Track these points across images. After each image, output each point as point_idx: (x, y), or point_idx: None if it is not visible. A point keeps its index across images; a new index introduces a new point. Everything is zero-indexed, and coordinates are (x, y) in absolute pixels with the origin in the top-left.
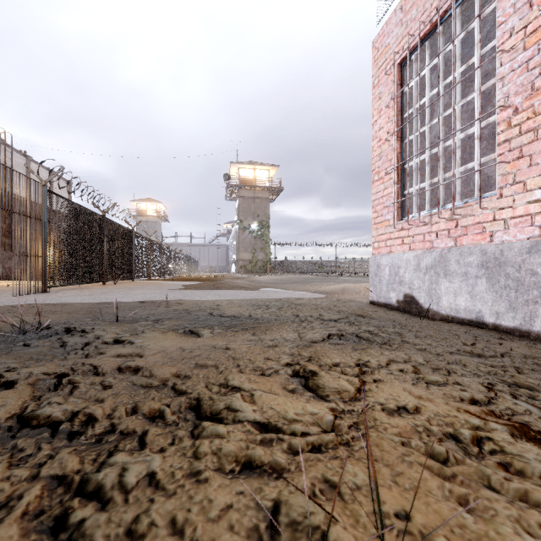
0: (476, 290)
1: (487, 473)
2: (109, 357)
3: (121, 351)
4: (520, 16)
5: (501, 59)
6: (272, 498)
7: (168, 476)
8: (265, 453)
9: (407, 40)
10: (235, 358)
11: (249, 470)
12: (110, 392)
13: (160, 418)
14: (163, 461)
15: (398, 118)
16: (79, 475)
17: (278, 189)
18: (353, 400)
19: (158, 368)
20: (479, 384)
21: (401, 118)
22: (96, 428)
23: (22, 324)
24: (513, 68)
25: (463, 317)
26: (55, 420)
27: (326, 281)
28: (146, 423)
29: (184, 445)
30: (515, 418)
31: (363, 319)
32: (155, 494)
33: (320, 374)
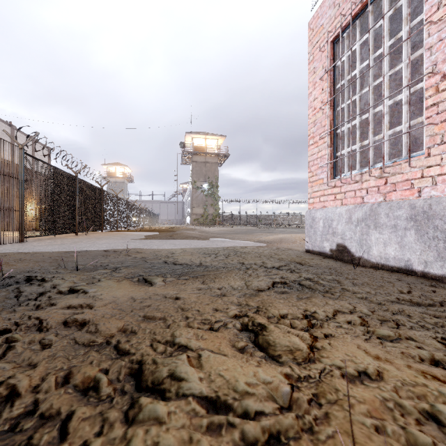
0: (405, 240)
1: None
2: (59, 309)
3: (72, 302)
4: None
5: (429, 30)
6: None
7: None
8: None
9: (339, 20)
10: (184, 309)
11: None
12: (46, 354)
13: (93, 390)
14: None
15: (331, 89)
16: None
17: (225, 155)
18: (307, 361)
19: (105, 322)
20: (433, 339)
21: (333, 89)
22: (15, 407)
23: None
24: (441, 38)
25: (392, 265)
26: None
27: (266, 231)
28: (76, 398)
29: (114, 436)
30: None
31: (302, 267)
32: None
33: (270, 328)
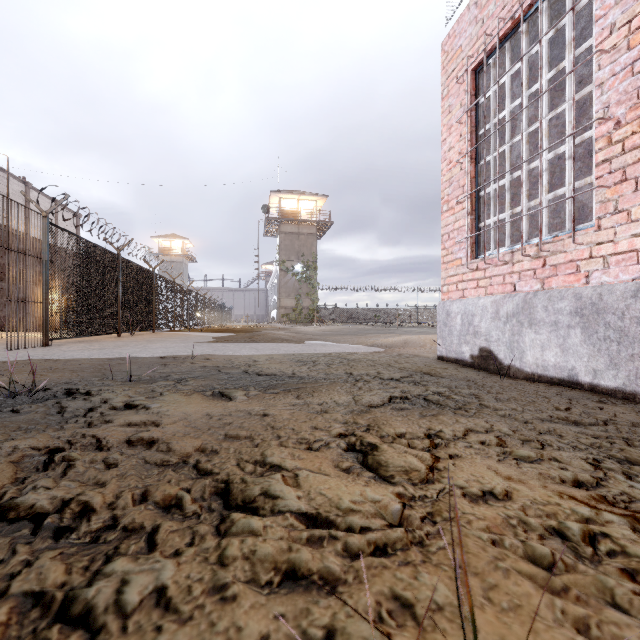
0: (568, 342)
1: (609, 585)
2: (117, 426)
3: (132, 418)
4: (623, 8)
5: (600, 61)
6: (324, 624)
7: (183, 592)
8: (313, 557)
9: (482, 42)
10: (275, 428)
11: (292, 581)
12: (114, 473)
13: (176, 507)
14: (177, 571)
15: (472, 136)
16: (63, 591)
17: (327, 224)
18: (425, 482)
19: (178, 440)
20: (582, 460)
21: (475, 136)
22: (93, 522)
23: (13, 384)
24: (614, 72)
25: (552, 375)
26: (39, 511)
27: (384, 332)
28: (158, 514)
29: (207, 546)
30: (633, 505)
31: (431, 378)
32: (165, 618)
33: (382, 447)
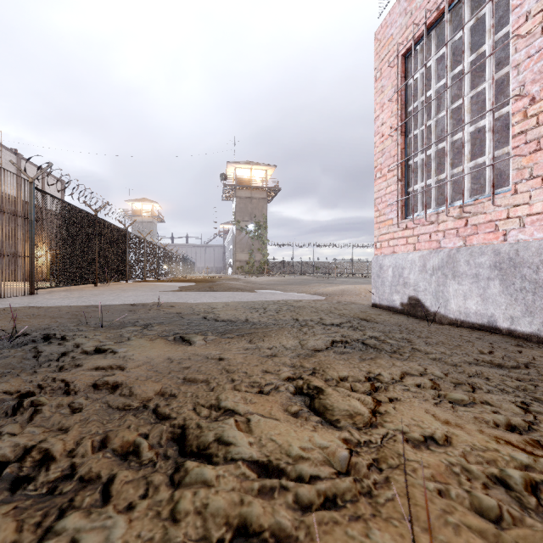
0: (488, 292)
1: None
2: (86, 370)
3: (100, 363)
4: None
5: (516, 45)
6: None
7: None
8: (264, 512)
9: (411, 30)
10: (229, 371)
11: (244, 539)
12: (78, 418)
13: (134, 454)
14: (128, 529)
15: (402, 112)
16: None
17: (275, 190)
18: (369, 426)
19: (140, 384)
20: (512, 403)
21: (405, 112)
22: (51, 471)
23: None
24: (530, 55)
25: (474, 321)
26: (0, 460)
27: (324, 282)
28: (116, 462)
29: (160, 499)
30: None
31: (367, 324)
32: None
33: (327, 391)
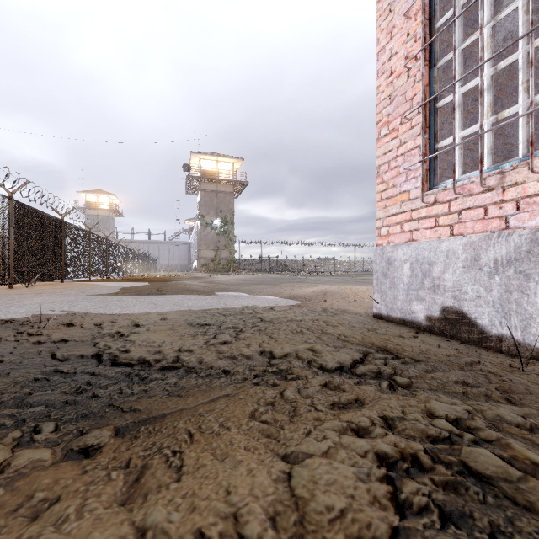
0: None
1: None
2: None
3: None
4: None
5: None
6: None
7: None
8: None
9: None
10: None
11: None
12: None
13: None
14: None
15: (426, 31)
16: None
17: (243, 184)
18: None
19: None
20: None
21: (429, 31)
22: None
23: None
24: None
25: None
26: None
27: (296, 281)
28: None
29: None
30: None
31: (403, 365)
32: None
33: None
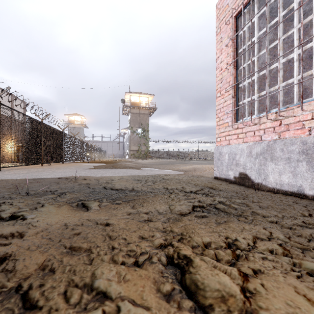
0: (297, 170)
1: None
2: None
3: (5, 230)
4: None
5: None
6: None
7: None
8: None
9: None
10: (111, 238)
11: None
12: None
13: None
14: None
15: (234, 53)
16: None
17: (154, 109)
18: None
19: (26, 257)
20: None
21: (236, 53)
22: None
23: None
24: None
25: (286, 190)
26: None
27: (183, 163)
28: None
29: None
30: None
31: (214, 191)
32: None
33: (196, 262)
